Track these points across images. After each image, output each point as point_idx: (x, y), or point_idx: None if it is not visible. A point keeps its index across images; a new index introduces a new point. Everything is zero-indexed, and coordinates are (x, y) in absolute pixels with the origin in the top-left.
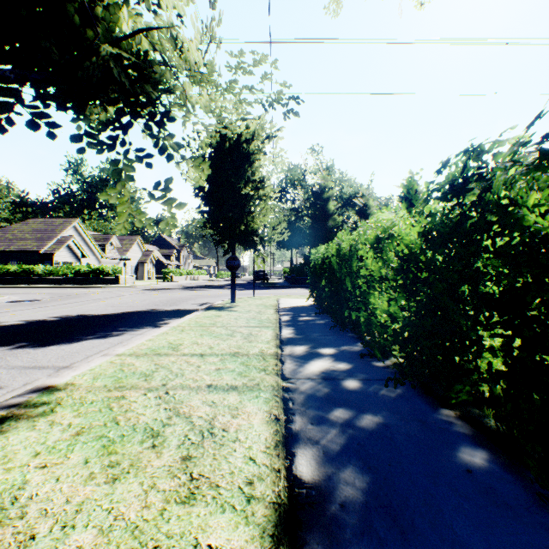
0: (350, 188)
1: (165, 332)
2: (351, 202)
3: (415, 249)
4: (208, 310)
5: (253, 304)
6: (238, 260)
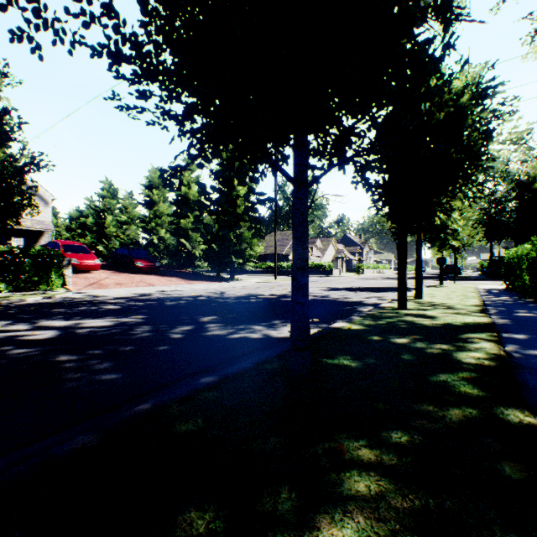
0: None
1: None
2: None
3: (533, 259)
4: (428, 287)
5: (456, 286)
6: (444, 259)
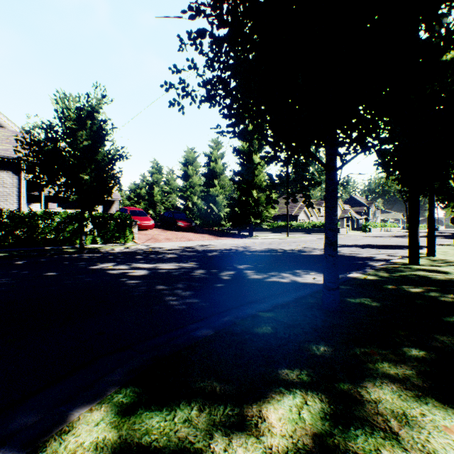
0: None
1: None
2: None
3: None
4: (442, 245)
5: None
6: None
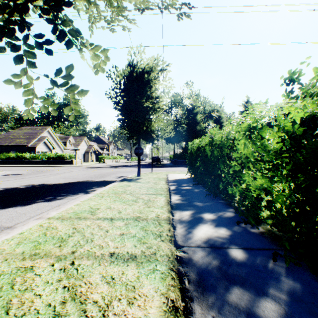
0: (209, 107)
1: (90, 198)
2: (210, 115)
3: (299, 132)
4: (122, 182)
5: (151, 177)
6: (141, 149)
